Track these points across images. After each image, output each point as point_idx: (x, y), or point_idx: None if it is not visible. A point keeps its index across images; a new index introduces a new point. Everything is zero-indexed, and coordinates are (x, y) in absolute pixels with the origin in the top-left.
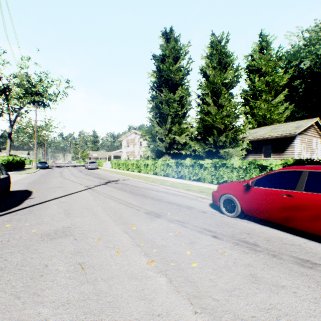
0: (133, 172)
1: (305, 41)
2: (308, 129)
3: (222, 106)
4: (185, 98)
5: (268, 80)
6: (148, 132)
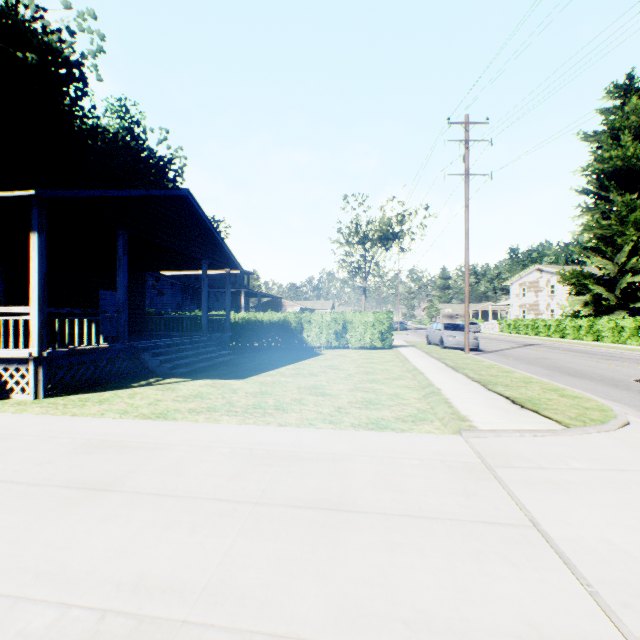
0: (550, 338)
1: None
2: None
3: None
4: None
5: None
6: (574, 273)
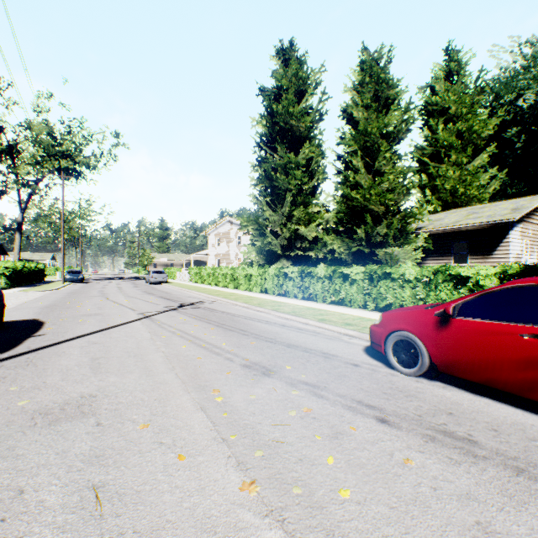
0: (226, 289)
1: (525, 60)
2: (534, 213)
3: (381, 173)
4: (316, 161)
5: (461, 128)
6: (252, 220)
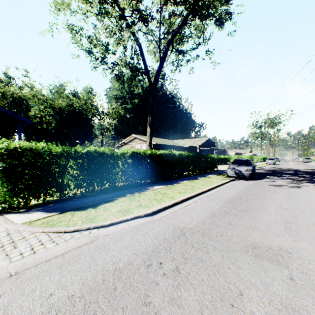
0: None
1: None
2: None
3: None
4: None
5: None
6: None
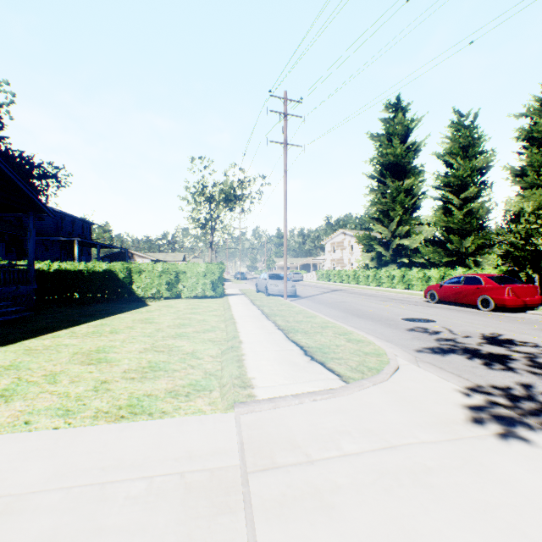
0: (350, 284)
1: None
2: None
3: (470, 200)
4: (419, 187)
5: None
6: (365, 236)
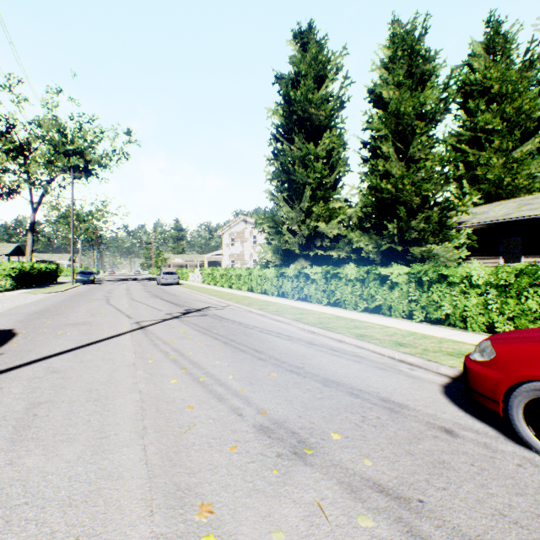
0: (240, 292)
1: None
2: None
3: (415, 160)
4: (337, 153)
5: (505, 110)
6: (267, 217)
